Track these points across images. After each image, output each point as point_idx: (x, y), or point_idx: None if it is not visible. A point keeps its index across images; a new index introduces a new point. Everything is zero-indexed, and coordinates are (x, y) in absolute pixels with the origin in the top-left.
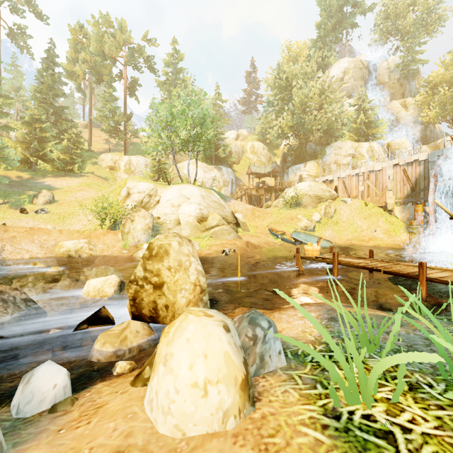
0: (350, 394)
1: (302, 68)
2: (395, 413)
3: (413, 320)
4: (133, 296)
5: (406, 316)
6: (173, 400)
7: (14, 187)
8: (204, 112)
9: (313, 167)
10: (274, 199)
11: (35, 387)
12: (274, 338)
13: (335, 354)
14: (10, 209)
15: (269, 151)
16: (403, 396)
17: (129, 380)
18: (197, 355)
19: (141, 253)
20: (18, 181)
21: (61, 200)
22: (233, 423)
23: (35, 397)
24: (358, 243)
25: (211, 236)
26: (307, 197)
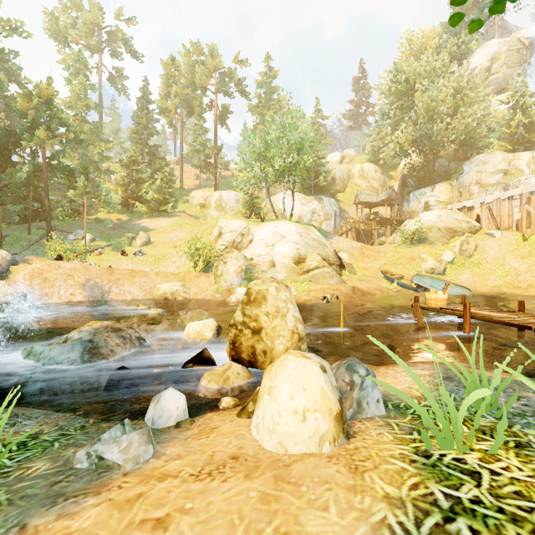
0: (443, 440)
1: (428, 64)
2: (489, 460)
3: None
4: (233, 339)
5: None
6: (277, 422)
7: (115, 230)
8: (302, 137)
9: (444, 191)
10: (390, 234)
11: (164, 406)
12: (372, 386)
13: (429, 400)
14: (112, 252)
15: (383, 173)
16: (504, 450)
17: (235, 413)
18: (296, 388)
19: (234, 297)
20: (118, 224)
21: (156, 242)
22: (329, 448)
23: (164, 414)
24: (511, 291)
25: (310, 279)
26: (435, 230)
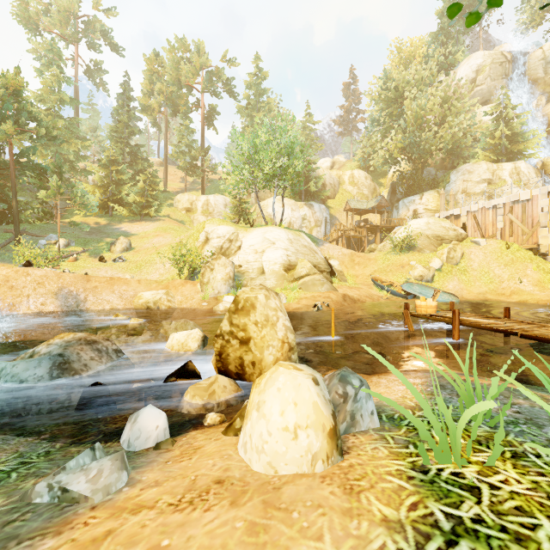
0: (440, 453)
1: (417, 72)
2: (487, 474)
3: (546, 394)
4: (219, 351)
5: (540, 390)
6: (266, 441)
7: (93, 235)
8: (292, 140)
9: (432, 199)
10: (380, 241)
11: (141, 426)
12: (366, 398)
13: (426, 412)
14: (89, 258)
15: (373, 180)
16: (501, 462)
17: (221, 430)
18: (287, 403)
19: (221, 305)
20: (96, 228)
21: (137, 247)
22: (322, 467)
23: (142, 434)
24: (495, 297)
25: (301, 287)
26: (423, 238)
